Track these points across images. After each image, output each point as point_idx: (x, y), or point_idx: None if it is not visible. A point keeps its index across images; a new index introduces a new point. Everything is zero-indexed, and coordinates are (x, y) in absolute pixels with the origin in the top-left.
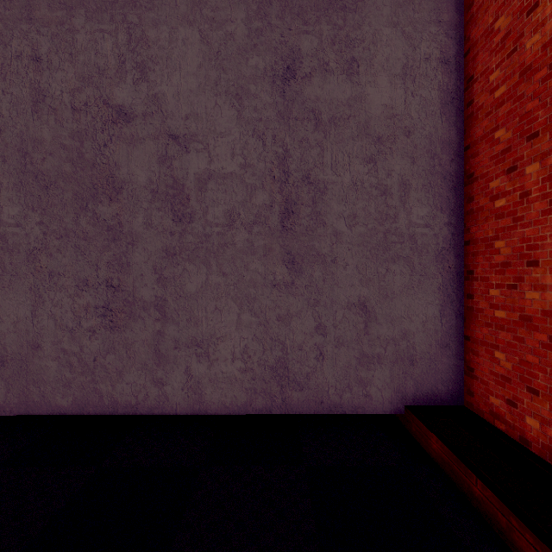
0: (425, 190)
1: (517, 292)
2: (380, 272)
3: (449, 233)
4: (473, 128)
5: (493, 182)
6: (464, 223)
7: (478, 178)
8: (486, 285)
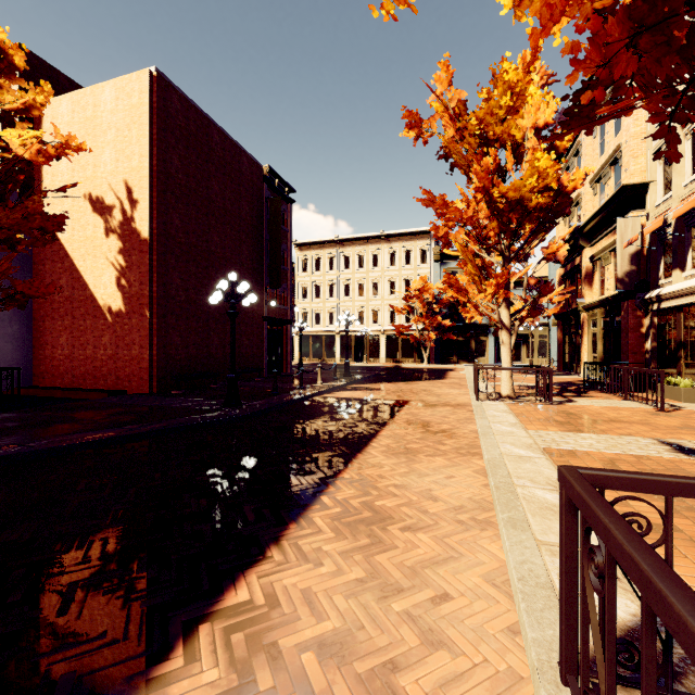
0: (19, 321)
1: (45, 351)
2: (2, 346)
3: (28, 334)
4: (35, 305)
5: (40, 323)
6: (33, 332)
7: (37, 320)
8: (39, 350)
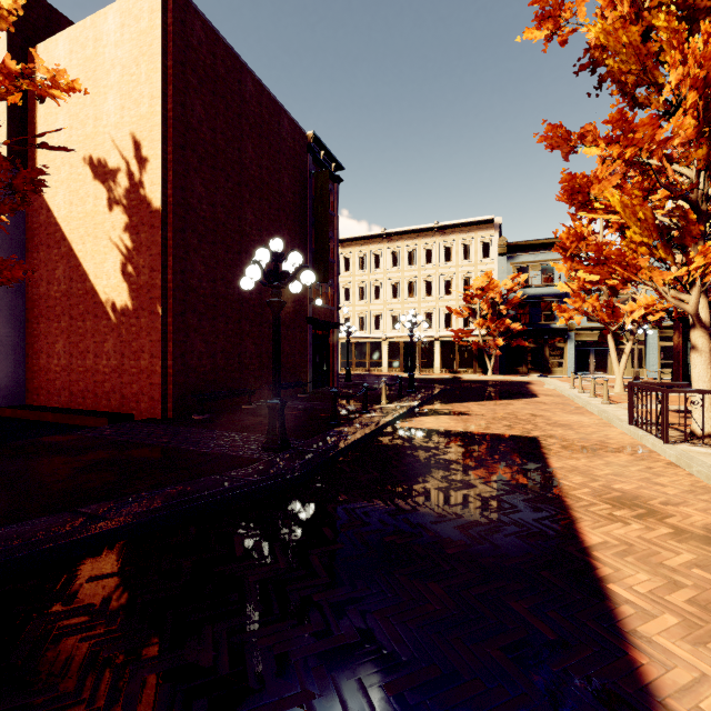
0: (8, 323)
1: (40, 361)
2: None
3: (19, 340)
4: (29, 303)
5: (34, 325)
6: (26, 336)
7: (30, 321)
8: (33, 359)
